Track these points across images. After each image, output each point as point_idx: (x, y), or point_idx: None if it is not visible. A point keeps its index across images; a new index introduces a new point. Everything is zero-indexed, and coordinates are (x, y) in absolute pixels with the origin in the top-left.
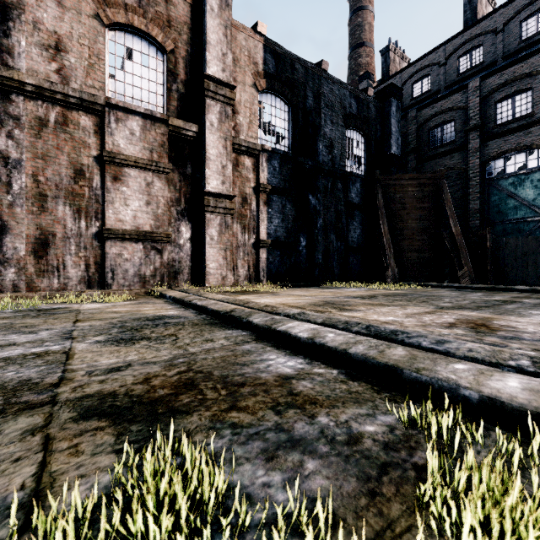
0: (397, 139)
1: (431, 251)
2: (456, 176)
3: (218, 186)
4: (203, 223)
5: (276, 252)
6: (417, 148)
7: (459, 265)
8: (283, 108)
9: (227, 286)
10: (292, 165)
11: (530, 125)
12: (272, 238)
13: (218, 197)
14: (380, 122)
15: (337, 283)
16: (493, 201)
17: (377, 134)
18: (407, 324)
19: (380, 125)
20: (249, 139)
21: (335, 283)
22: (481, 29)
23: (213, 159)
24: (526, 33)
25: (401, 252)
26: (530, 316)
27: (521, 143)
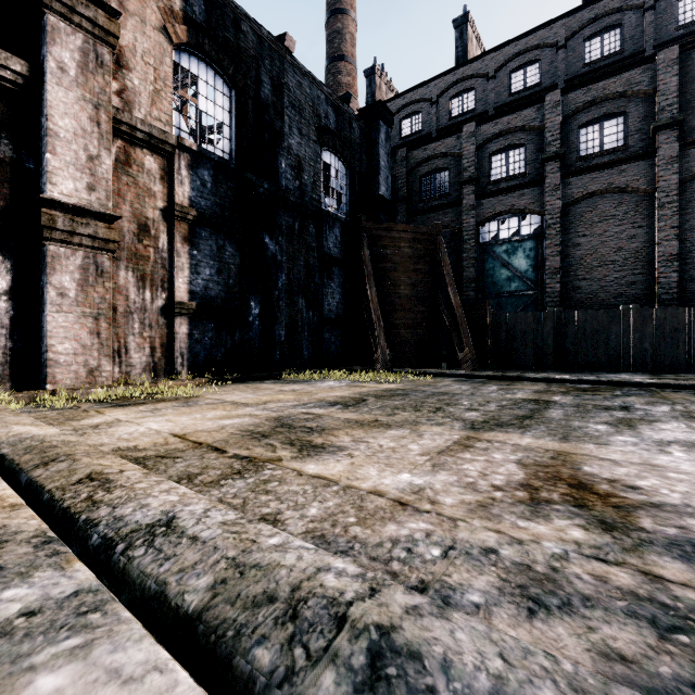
0: (387, 178)
1: (427, 326)
2: (450, 237)
3: (77, 193)
4: (42, 262)
5: (207, 324)
6: (408, 196)
7: (459, 345)
8: (220, 88)
9: (98, 387)
10: (236, 184)
11: (523, 186)
12: (200, 300)
13: (77, 213)
14: (365, 150)
15: (308, 373)
16: (487, 269)
17: (362, 166)
18: (448, 505)
19: (366, 154)
20: (153, 122)
21: (304, 373)
22: (473, 71)
23: (67, 137)
24: (516, 86)
25: (392, 328)
26: (610, 442)
27: (515, 206)
